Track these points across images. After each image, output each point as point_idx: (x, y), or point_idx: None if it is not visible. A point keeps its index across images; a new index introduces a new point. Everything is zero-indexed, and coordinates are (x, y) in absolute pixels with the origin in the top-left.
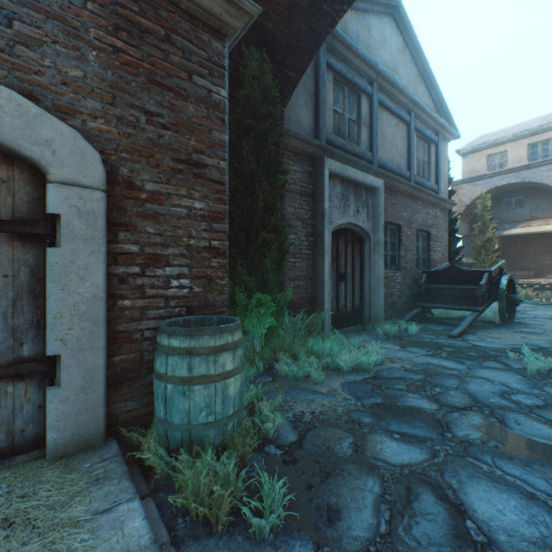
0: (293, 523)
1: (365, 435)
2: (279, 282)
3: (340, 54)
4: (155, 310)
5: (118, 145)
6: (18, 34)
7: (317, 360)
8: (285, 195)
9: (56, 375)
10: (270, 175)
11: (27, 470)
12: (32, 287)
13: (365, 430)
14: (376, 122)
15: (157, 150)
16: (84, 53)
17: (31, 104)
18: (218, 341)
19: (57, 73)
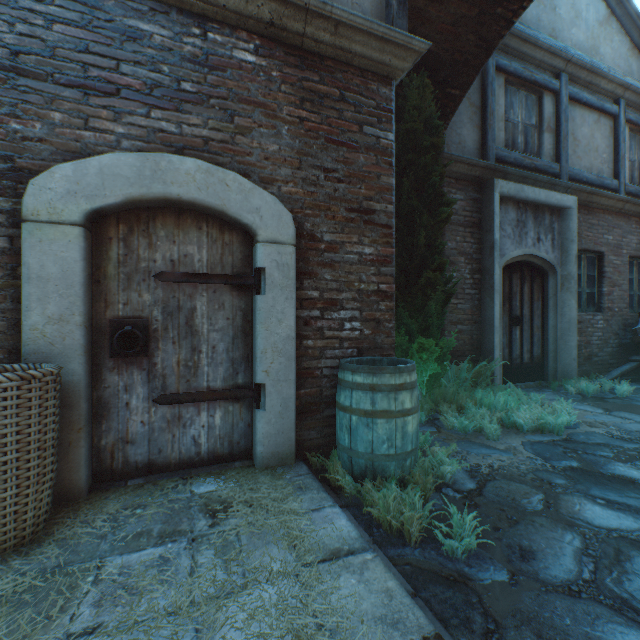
0: (484, 552)
1: (558, 494)
2: (441, 326)
3: (513, 51)
4: (331, 350)
5: (303, 203)
6: (237, 126)
7: (489, 414)
8: (445, 228)
9: (261, 400)
10: (431, 209)
11: (245, 473)
12: (243, 328)
13: (557, 490)
14: (565, 124)
15: (333, 203)
16: (279, 130)
17: (247, 181)
18: (397, 379)
19: (261, 151)
